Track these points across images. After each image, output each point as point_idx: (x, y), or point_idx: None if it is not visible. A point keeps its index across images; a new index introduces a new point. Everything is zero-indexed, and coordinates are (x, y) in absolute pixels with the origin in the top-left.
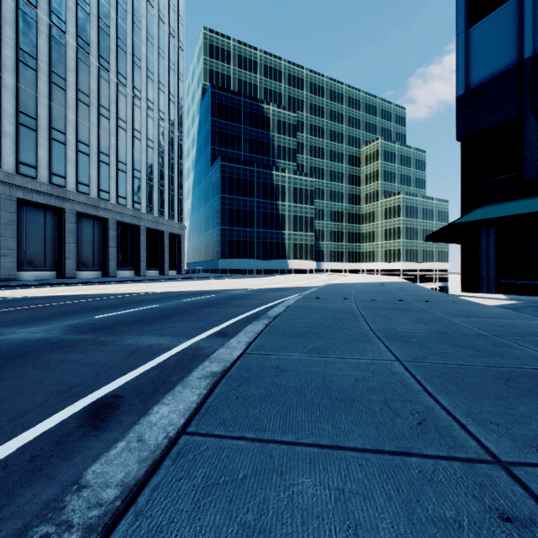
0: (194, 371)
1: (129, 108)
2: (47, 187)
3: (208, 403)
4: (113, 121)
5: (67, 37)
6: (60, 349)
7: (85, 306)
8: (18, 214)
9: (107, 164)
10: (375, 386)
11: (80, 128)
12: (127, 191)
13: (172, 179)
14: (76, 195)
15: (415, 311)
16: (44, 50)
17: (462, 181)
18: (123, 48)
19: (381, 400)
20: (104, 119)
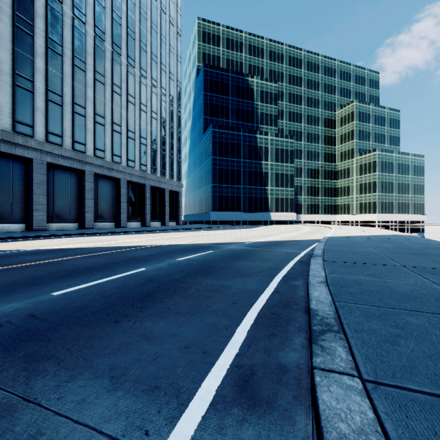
0: None
1: (136, 85)
2: (70, 152)
3: None
4: (123, 97)
5: (87, 27)
6: None
7: (65, 267)
8: (48, 176)
9: (119, 133)
10: None
11: (97, 103)
12: (135, 155)
13: (172, 145)
14: (94, 159)
15: None
16: (68, 38)
17: None
18: (131, 35)
19: None
20: (116, 95)
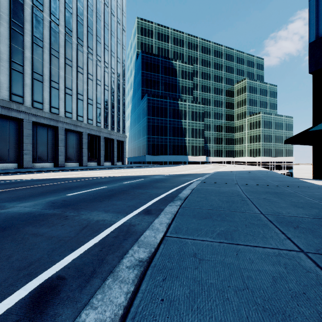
0: (124, 258)
1: (94, 67)
2: (48, 114)
3: (135, 307)
4: (85, 75)
5: (59, 27)
6: (36, 222)
7: (63, 186)
8: (33, 130)
9: (81, 100)
10: (297, 290)
11: (66, 80)
12: (93, 115)
13: (119, 108)
14: (65, 119)
15: (288, 195)
16: (47, 35)
17: (313, 102)
18: (90, 32)
19: (316, 317)
20: (80, 74)
